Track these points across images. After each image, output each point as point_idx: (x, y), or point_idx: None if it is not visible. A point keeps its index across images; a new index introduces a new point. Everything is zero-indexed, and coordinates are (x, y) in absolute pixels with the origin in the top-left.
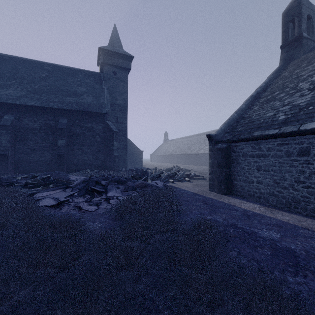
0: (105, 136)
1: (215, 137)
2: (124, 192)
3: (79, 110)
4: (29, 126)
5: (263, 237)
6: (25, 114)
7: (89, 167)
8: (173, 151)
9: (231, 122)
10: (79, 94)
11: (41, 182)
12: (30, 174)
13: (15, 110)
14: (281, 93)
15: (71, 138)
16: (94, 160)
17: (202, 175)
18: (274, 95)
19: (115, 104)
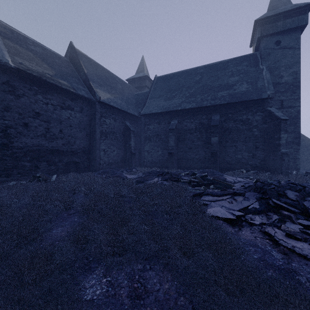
0: (265, 127)
1: None
2: None
3: (232, 102)
4: (187, 127)
5: None
6: (184, 117)
7: (243, 167)
8: None
9: None
10: (231, 85)
11: (201, 181)
12: (190, 171)
13: (177, 115)
14: None
15: (223, 135)
16: (250, 158)
17: None
18: None
19: (279, 83)
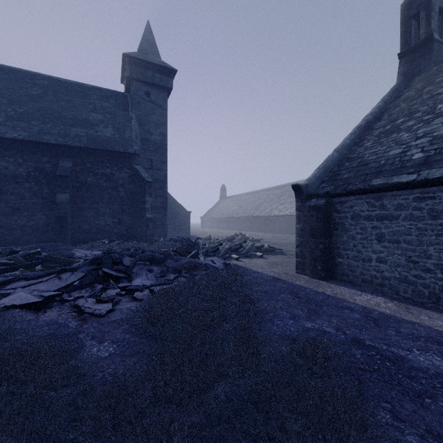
0: (133, 188)
1: (306, 188)
2: (160, 277)
3: (91, 147)
4: (9, 172)
5: (422, 370)
6: (3, 152)
7: (107, 236)
8: (233, 212)
9: (329, 166)
10: (93, 123)
11: (21, 261)
12: (6, 249)
13: None
14: (408, 121)
15: (78, 191)
16: (115, 225)
17: (279, 247)
18: (397, 123)
19: (149, 140)
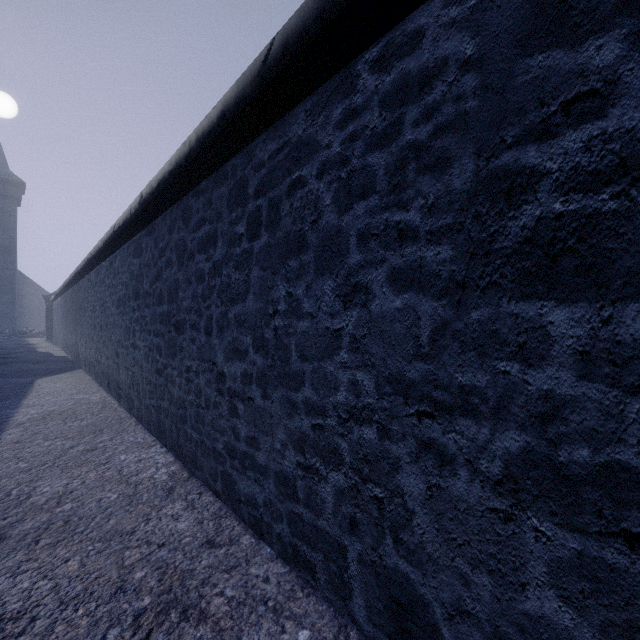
0: None
1: (48, 297)
2: None
3: None
4: None
5: None
6: None
7: None
8: None
9: None
10: None
11: None
12: None
13: None
14: None
15: None
16: None
17: None
18: None
19: None
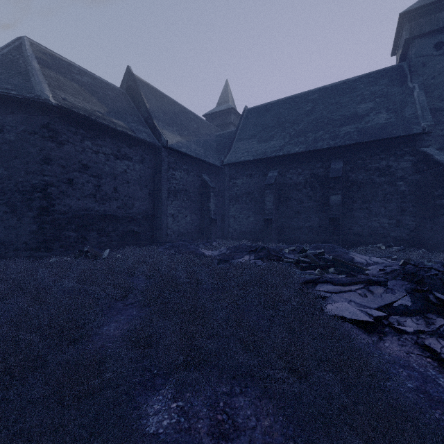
0: (418, 179)
1: None
2: None
3: (363, 141)
4: (292, 181)
5: None
6: (288, 166)
7: (381, 240)
8: None
9: None
10: (362, 115)
11: (315, 261)
12: (297, 246)
13: (278, 163)
14: None
15: (348, 191)
16: (392, 227)
17: None
18: None
19: (441, 109)
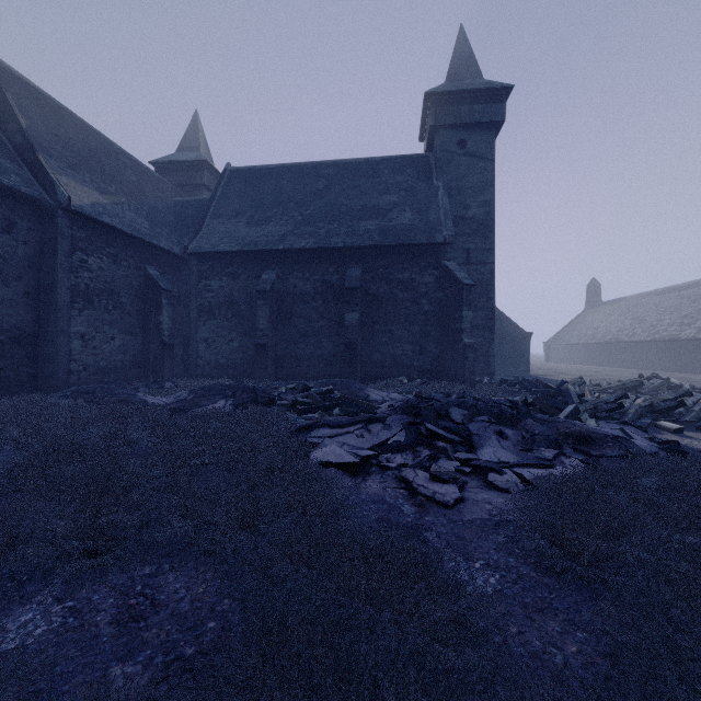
0: (441, 297)
1: None
2: (524, 452)
3: (385, 243)
4: (297, 290)
5: None
6: (292, 267)
7: (405, 372)
8: (620, 332)
9: None
10: (385, 210)
11: (318, 401)
12: (299, 384)
13: (277, 261)
14: None
15: (368, 308)
16: (415, 355)
17: None
18: None
19: (464, 218)
